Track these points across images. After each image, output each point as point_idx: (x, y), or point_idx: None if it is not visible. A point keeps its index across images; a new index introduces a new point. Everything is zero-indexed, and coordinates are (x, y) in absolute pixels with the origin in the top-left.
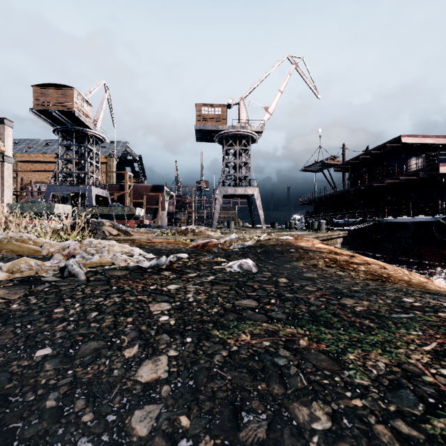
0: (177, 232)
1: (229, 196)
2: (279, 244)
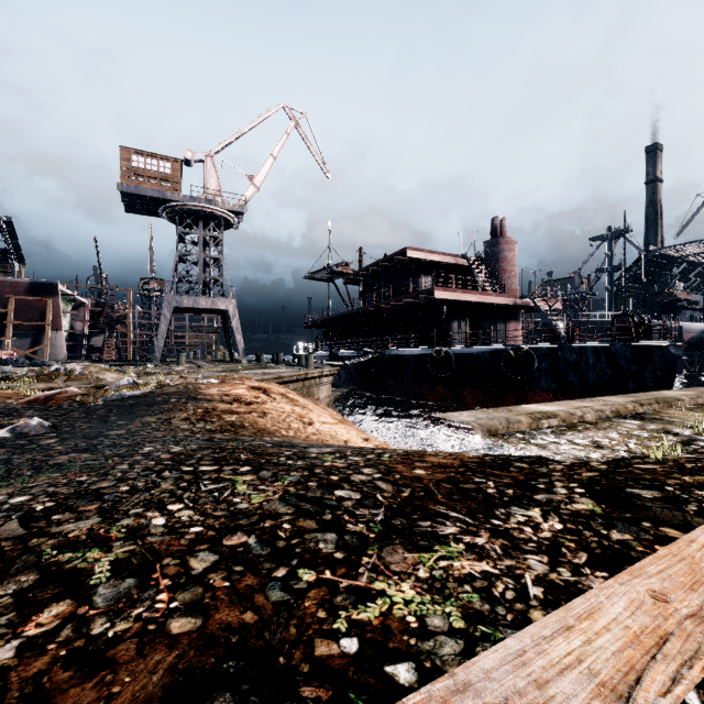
0: (36, 375)
1: (190, 311)
2: (175, 391)
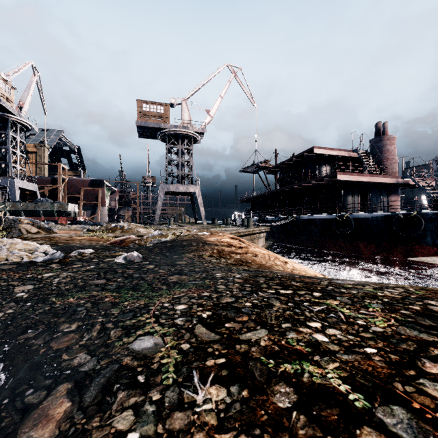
0: (106, 229)
1: (173, 193)
2: (190, 239)
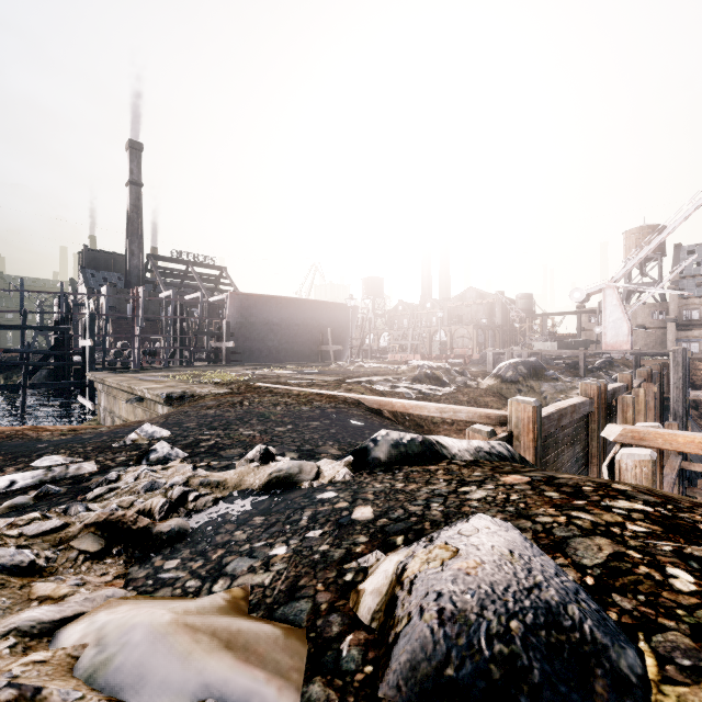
0: None
1: None
2: None
